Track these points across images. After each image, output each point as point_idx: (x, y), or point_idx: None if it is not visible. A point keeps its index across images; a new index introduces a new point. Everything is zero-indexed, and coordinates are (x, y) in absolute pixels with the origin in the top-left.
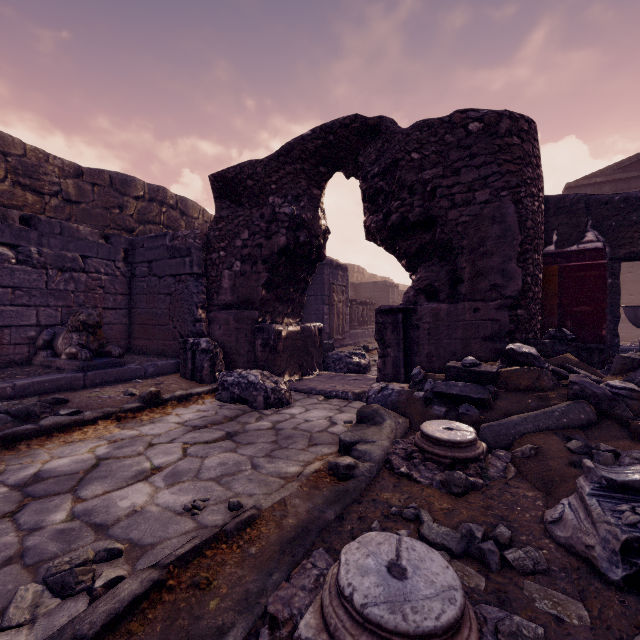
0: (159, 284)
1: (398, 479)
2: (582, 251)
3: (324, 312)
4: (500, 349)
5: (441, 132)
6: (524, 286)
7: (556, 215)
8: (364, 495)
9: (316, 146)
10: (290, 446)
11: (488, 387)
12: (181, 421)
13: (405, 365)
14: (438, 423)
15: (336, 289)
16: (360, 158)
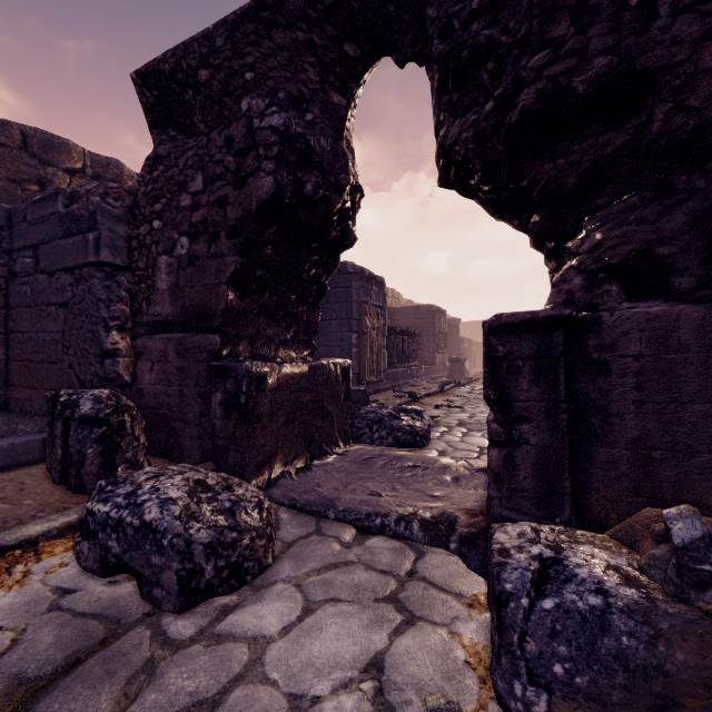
0: (49, 287)
1: None
2: None
3: (352, 343)
4: None
5: None
6: None
7: None
8: None
9: None
10: None
11: None
12: None
13: (570, 468)
14: None
15: (369, 310)
16: (430, 10)
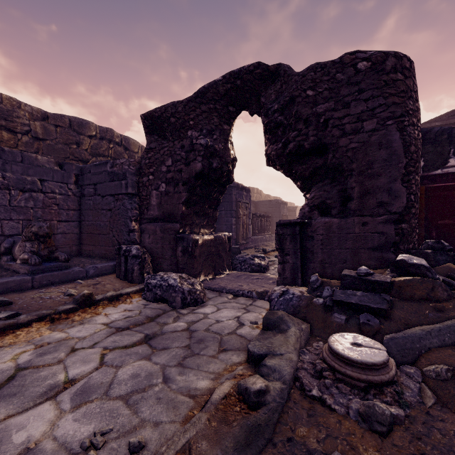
0: (102, 202)
1: (311, 404)
2: (445, 174)
3: (232, 223)
4: (386, 258)
5: (333, 71)
6: (408, 203)
7: (423, 145)
8: (277, 430)
9: (226, 89)
10: (201, 352)
11: (384, 296)
12: (108, 321)
13: (301, 270)
14: (345, 337)
15: (241, 205)
16: (262, 98)
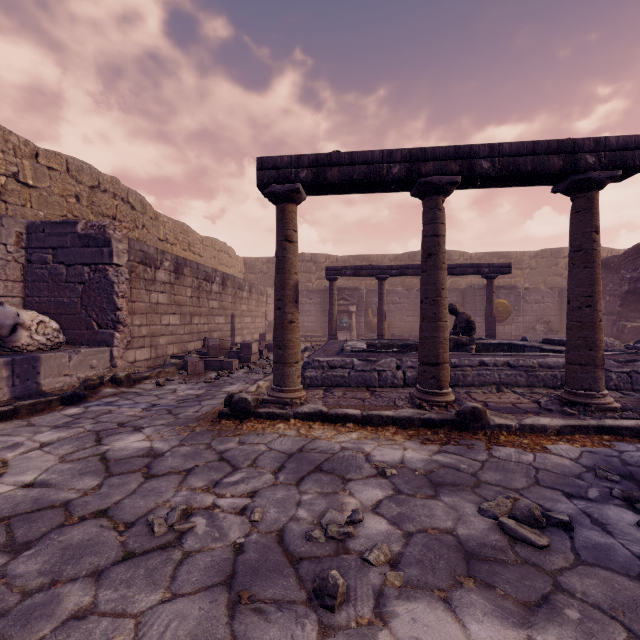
0: None
1: None
2: None
3: None
4: None
5: None
6: None
7: None
8: None
9: None
10: None
11: None
12: None
13: None
14: None
15: None
16: None
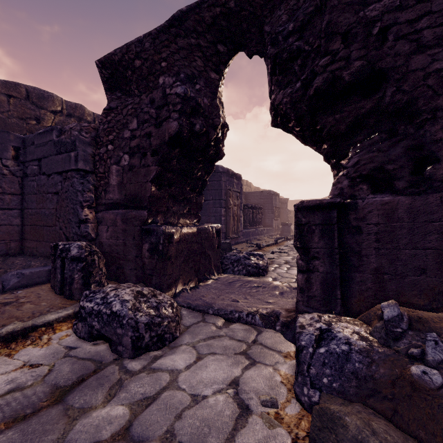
0: (47, 183)
1: None
2: None
3: (221, 214)
4: None
5: None
6: None
7: None
8: None
9: (214, 16)
10: None
11: None
12: None
13: (340, 285)
14: None
15: (232, 194)
16: (266, 27)
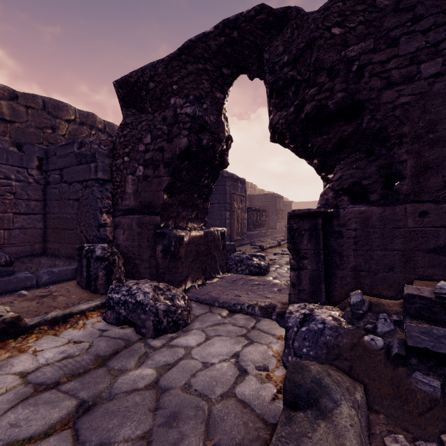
0: (69, 190)
1: None
2: None
3: (226, 217)
4: None
5: None
6: None
7: None
8: None
9: (219, 44)
10: None
11: None
12: (31, 367)
13: (325, 280)
14: None
15: (236, 198)
16: (265, 54)
